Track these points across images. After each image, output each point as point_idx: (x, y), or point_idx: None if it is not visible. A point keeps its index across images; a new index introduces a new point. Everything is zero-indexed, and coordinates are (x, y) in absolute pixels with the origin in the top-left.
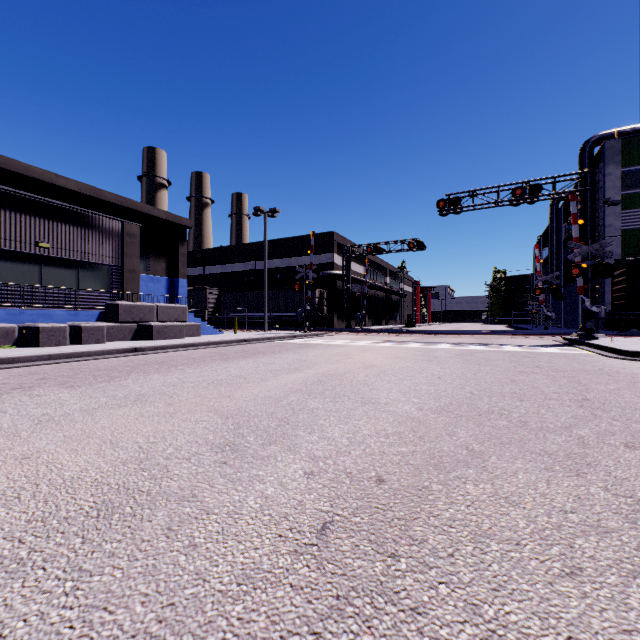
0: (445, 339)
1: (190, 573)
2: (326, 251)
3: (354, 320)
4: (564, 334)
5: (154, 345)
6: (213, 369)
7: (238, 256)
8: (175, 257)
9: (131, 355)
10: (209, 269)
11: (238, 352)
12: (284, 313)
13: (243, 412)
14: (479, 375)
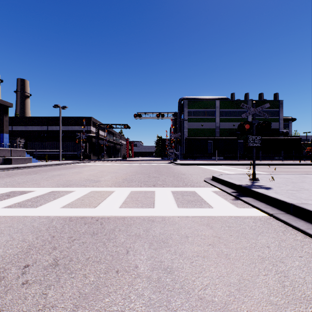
0: (136, 162)
1: (104, 180)
2: (87, 125)
3: (100, 156)
4: (171, 160)
5: (24, 166)
6: (65, 171)
7: (36, 122)
8: (1, 122)
9: (17, 169)
10: (16, 128)
11: (63, 167)
12: (67, 152)
13: (91, 174)
14: (141, 169)
